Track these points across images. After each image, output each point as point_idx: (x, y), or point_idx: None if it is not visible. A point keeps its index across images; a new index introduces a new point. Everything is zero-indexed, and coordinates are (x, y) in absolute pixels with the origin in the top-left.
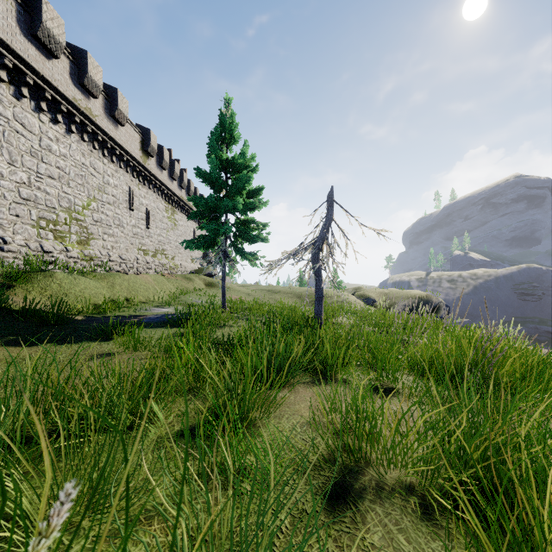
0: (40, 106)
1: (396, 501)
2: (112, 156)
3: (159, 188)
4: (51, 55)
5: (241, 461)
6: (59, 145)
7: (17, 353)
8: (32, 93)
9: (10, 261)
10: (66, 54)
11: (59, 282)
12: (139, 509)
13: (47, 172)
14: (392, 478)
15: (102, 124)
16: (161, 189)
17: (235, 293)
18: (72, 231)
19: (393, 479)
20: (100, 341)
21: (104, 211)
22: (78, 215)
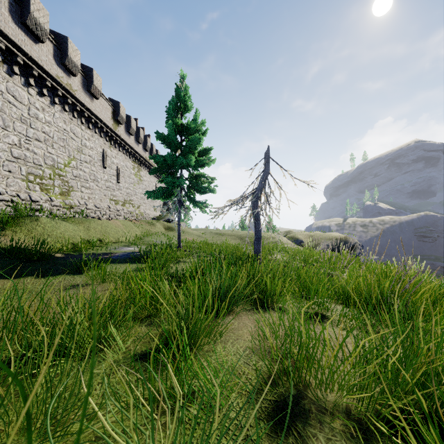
0: (28, 82)
1: (335, 426)
2: (89, 123)
3: (127, 150)
4: (38, 40)
5: (189, 386)
6: (44, 114)
7: (1, 284)
8: (22, 71)
9: (3, 209)
10: (50, 39)
11: (43, 225)
12: (89, 436)
13: (34, 136)
14: (329, 401)
15: (80, 97)
16: (129, 151)
17: (188, 235)
18: (55, 184)
19: (330, 402)
20: (74, 274)
21: (82, 168)
22: (61, 171)
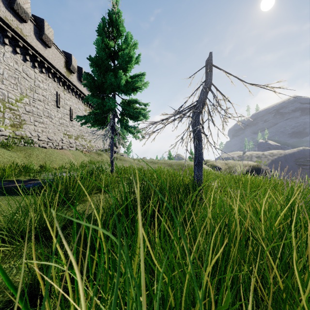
0: None
1: None
2: (42, 68)
3: (79, 95)
4: None
5: None
6: None
7: None
8: None
9: None
10: None
11: None
12: None
13: None
14: None
15: (32, 43)
16: (81, 96)
17: (129, 163)
18: (5, 117)
19: None
20: None
21: (35, 105)
22: (12, 105)
